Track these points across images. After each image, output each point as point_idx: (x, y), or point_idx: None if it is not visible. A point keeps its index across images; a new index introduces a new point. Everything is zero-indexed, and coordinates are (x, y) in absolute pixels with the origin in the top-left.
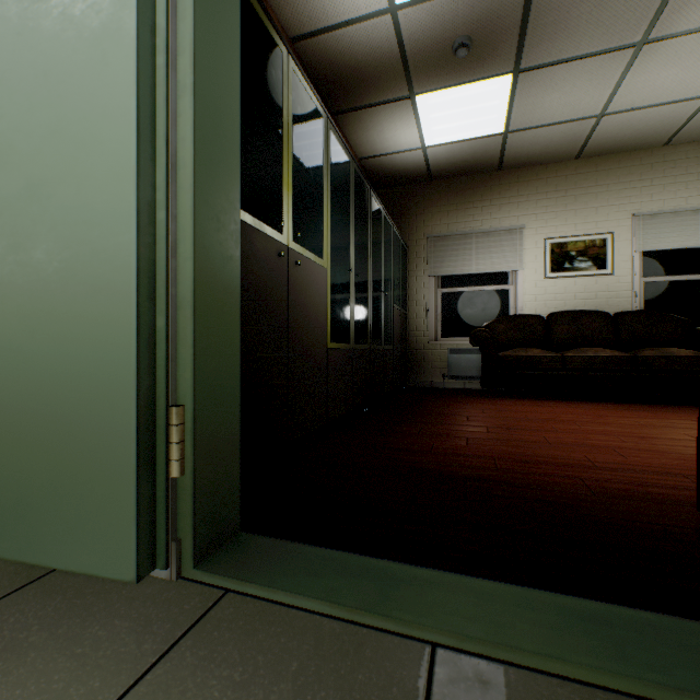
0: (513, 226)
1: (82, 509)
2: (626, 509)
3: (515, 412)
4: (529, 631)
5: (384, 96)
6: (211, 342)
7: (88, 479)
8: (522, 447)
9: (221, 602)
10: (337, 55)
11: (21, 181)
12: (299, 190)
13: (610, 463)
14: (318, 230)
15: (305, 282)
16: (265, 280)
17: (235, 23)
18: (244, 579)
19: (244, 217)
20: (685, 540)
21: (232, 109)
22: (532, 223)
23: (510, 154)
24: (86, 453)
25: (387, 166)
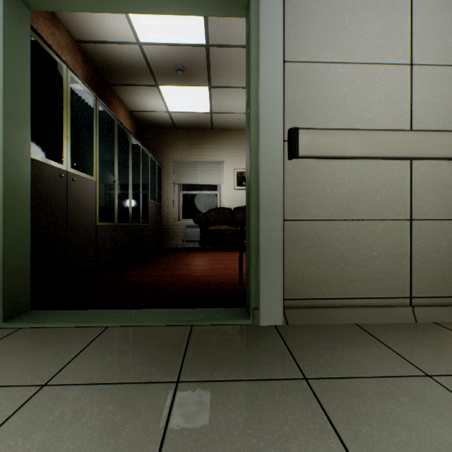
0: (219, 161)
1: None
2: (215, 287)
3: (209, 257)
4: (143, 317)
5: (141, 82)
6: (13, 223)
7: None
8: (197, 271)
9: (18, 331)
10: (108, 56)
11: None
12: (75, 140)
13: (227, 273)
14: (90, 160)
15: (80, 189)
16: (51, 189)
17: (28, 76)
18: (30, 322)
19: (36, 157)
20: (224, 293)
21: (26, 116)
22: (228, 160)
23: (216, 123)
24: None
25: (149, 118)
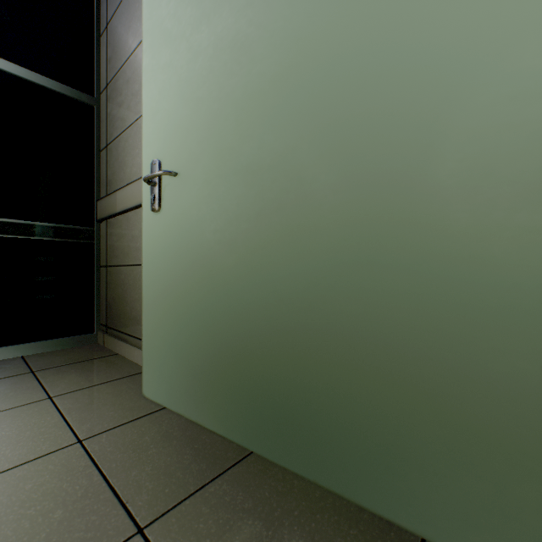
0: None
1: (505, 491)
2: None
3: None
4: None
5: None
6: None
7: (518, 454)
8: None
9: None
10: None
11: (388, 77)
12: None
13: None
14: None
15: None
16: None
17: None
18: None
19: None
20: None
21: None
22: None
23: None
24: (516, 417)
25: None
